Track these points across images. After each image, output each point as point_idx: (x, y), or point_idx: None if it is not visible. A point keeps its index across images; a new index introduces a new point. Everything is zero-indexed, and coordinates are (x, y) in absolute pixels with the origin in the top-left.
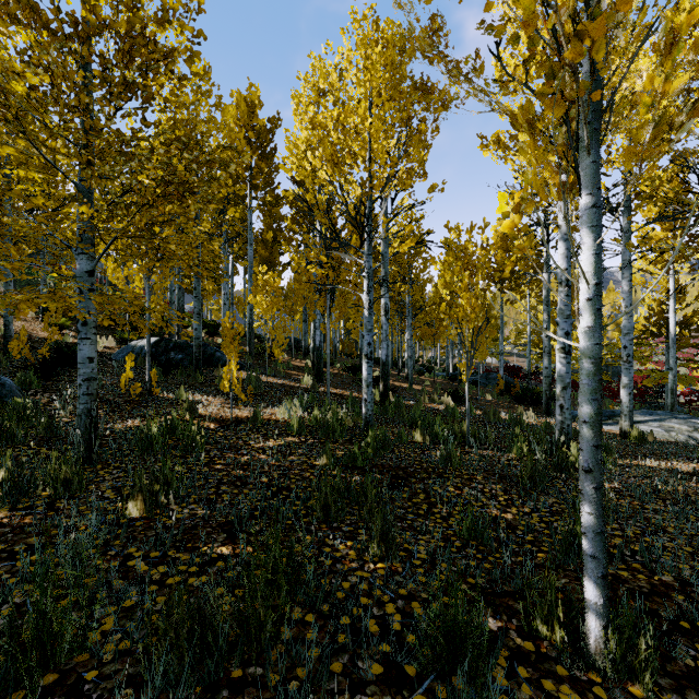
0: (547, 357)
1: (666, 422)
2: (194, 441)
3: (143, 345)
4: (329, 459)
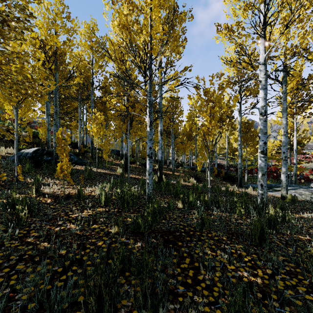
0: (240, 158)
1: (298, 190)
2: (18, 217)
3: (28, 152)
4: (119, 228)
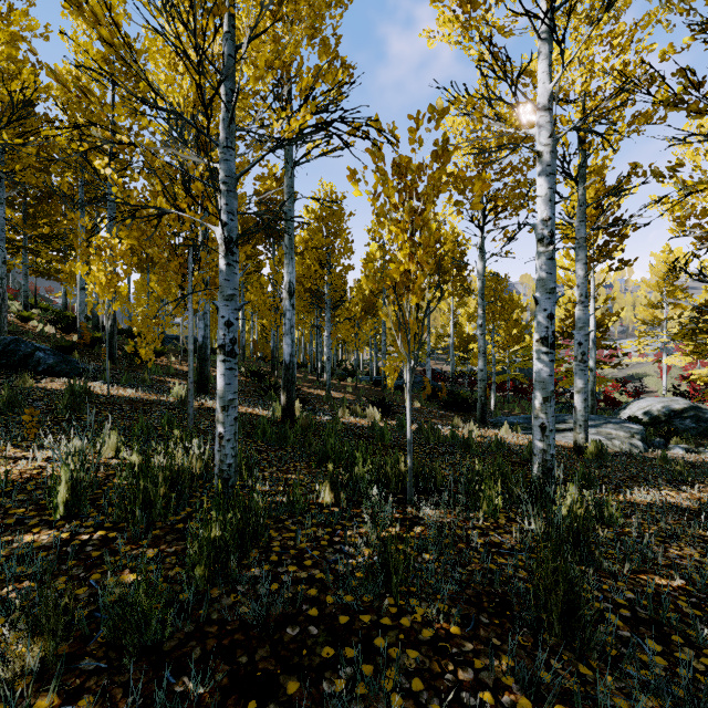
0: (482, 358)
1: (603, 427)
2: None
3: None
4: (46, 643)
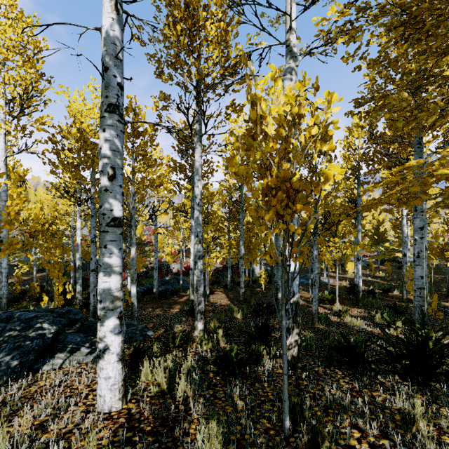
0: None
1: None
2: None
3: None
4: None
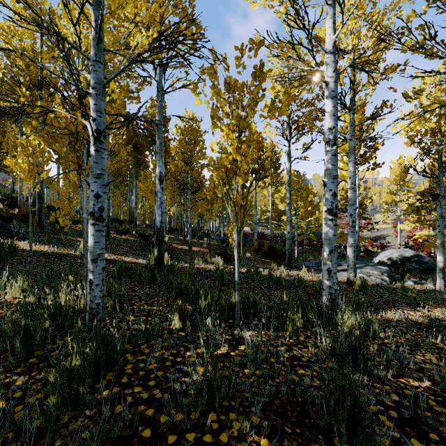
0: (289, 225)
1: (364, 268)
2: None
3: None
4: None
